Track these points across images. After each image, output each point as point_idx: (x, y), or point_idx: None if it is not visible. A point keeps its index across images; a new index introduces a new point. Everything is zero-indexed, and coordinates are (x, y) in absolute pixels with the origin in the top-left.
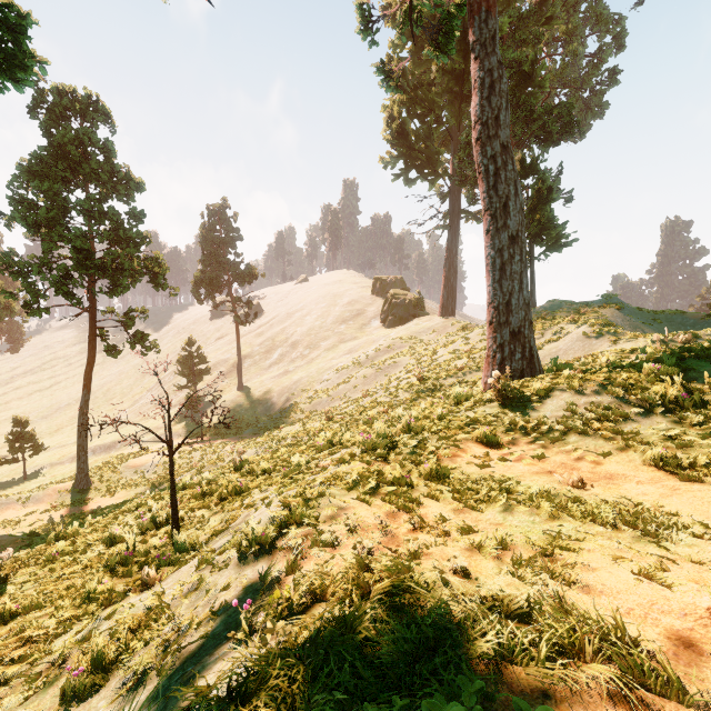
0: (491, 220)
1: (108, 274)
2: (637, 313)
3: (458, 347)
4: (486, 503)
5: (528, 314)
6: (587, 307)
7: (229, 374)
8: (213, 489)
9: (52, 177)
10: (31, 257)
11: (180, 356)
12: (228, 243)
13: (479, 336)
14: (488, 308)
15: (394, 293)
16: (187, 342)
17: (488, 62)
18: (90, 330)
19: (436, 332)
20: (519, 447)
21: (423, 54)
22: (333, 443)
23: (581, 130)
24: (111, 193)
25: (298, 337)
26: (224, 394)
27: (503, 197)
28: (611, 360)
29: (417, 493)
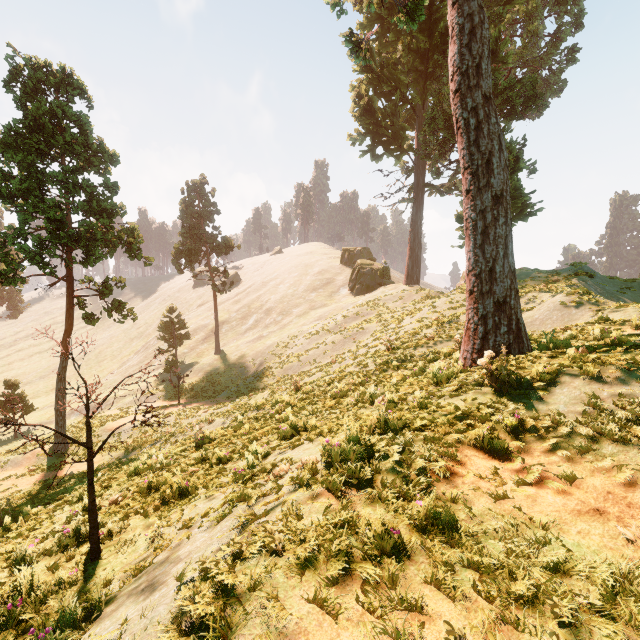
0: (472, 179)
1: (82, 244)
2: (608, 281)
3: (425, 315)
4: (534, 606)
5: (514, 283)
6: (556, 275)
7: (208, 339)
8: (161, 481)
9: (27, 149)
10: (8, 228)
11: (162, 322)
12: (206, 217)
13: (446, 304)
14: (468, 276)
15: (362, 263)
16: (168, 309)
17: (468, 6)
18: (67, 299)
19: (401, 300)
20: (534, 458)
21: (389, 36)
22: (297, 427)
23: (543, 104)
24: (85, 165)
25: (272, 304)
26: (203, 358)
27: (486, 152)
28: (616, 335)
29: (411, 569)
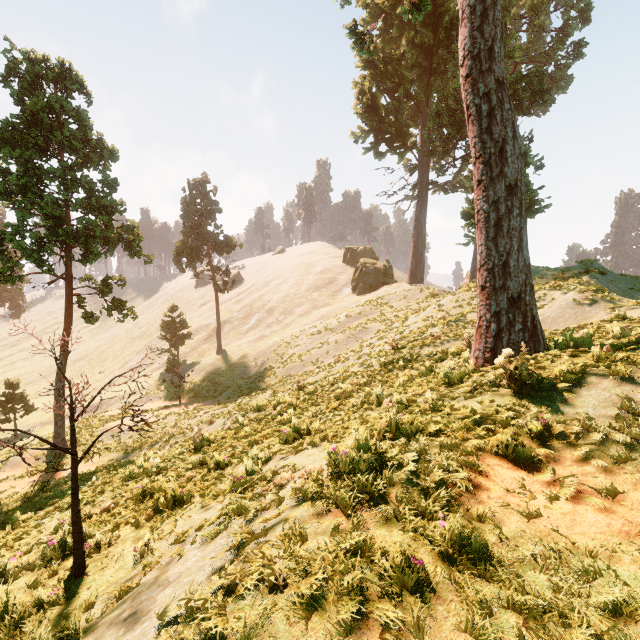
0: (484, 168)
1: (80, 242)
2: (620, 279)
3: (430, 313)
4: None
5: (529, 278)
6: (566, 272)
7: (210, 339)
8: (156, 487)
9: (25, 145)
10: (6, 225)
11: (163, 321)
12: (207, 216)
13: (452, 302)
14: (479, 271)
15: (365, 262)
16: (169, 309)
17: None
18: (66, 297)
19: (405, 299)
20: (566, 468)
21: (393, 31)
22: (300, 430)
23: (551, 99)
24: (84, 161)
25: (274, 303)
26: (205, 357)
27: (499, 140)
28: None
29: (440, 611)
